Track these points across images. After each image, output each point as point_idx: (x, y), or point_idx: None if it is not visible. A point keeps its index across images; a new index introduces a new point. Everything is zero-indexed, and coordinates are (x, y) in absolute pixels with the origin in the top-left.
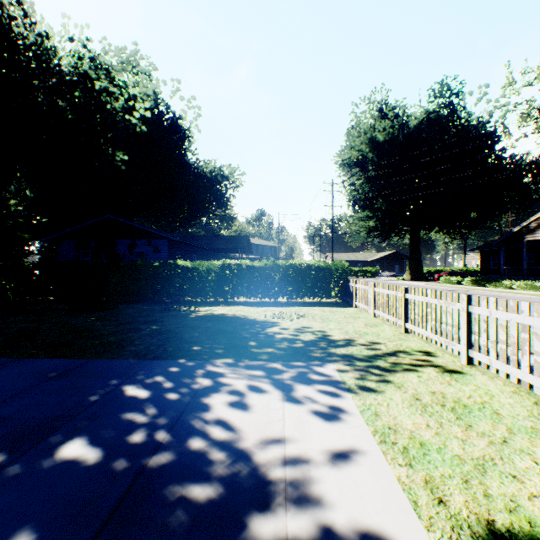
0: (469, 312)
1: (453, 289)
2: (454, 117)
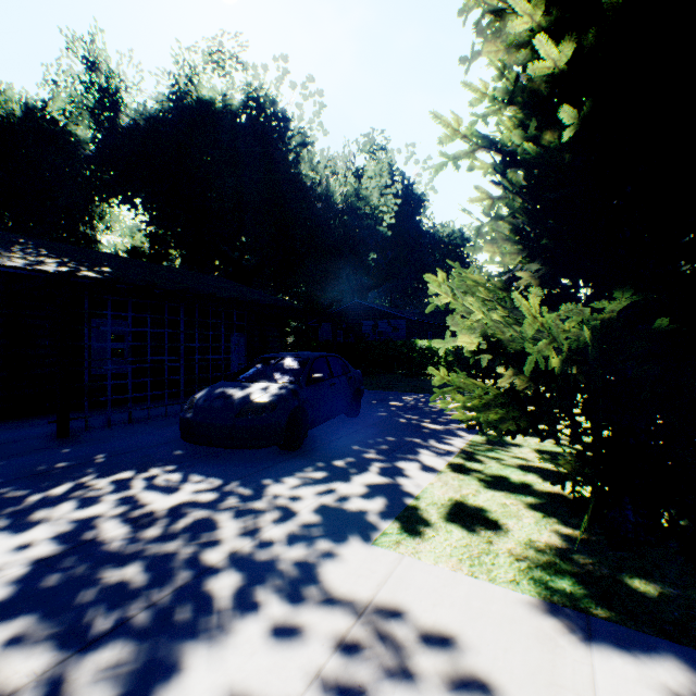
0: None
1: None
2: None
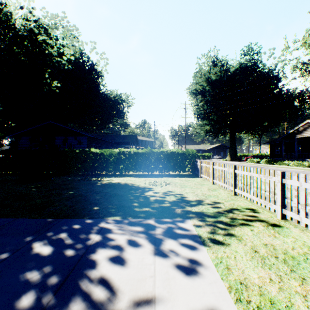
0: (283, 183)
1: (256, 166)
2: (255, 66)
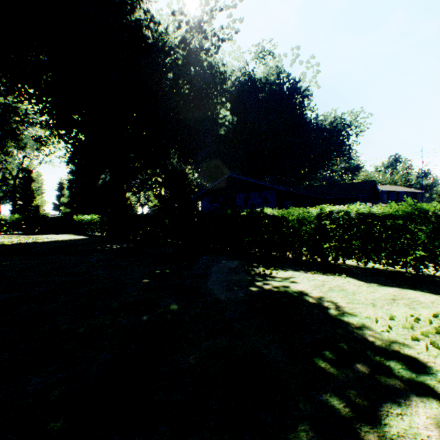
0: None
1: None
2: None
